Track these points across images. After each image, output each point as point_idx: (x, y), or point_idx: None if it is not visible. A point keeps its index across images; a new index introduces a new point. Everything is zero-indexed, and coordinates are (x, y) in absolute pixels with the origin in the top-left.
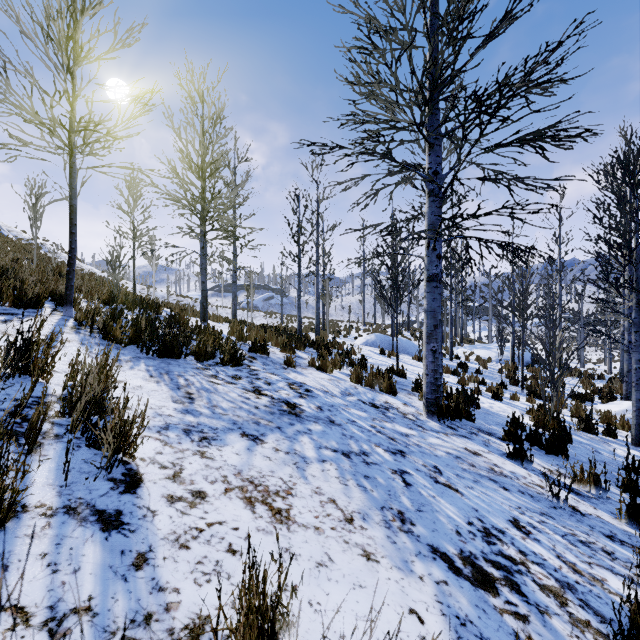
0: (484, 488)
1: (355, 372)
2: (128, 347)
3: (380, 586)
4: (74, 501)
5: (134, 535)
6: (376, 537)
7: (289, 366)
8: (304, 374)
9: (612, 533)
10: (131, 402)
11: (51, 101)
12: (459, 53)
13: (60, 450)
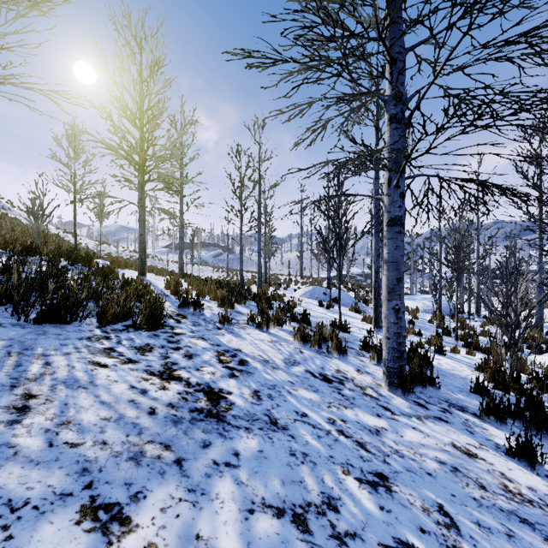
0: None
1: (299, 332)
2: None
3: None
4: None
5: None
6: None
7: (224, 325)
8: (241, 335)
9: None
10: None
11: None
12: None
13: None
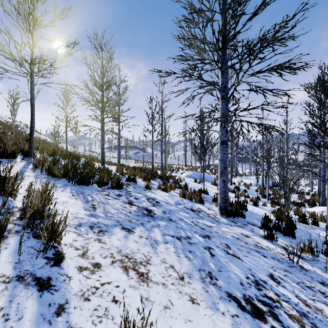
0: (253, 256)
1: (182, 192)
2: (61, 179)
3: (200, 320)
4: (23, 272)
5: (57, 293)
6: (197, 288)
7: (147, 189)
8: (155, 193)
9: (323, 281)
10: (61, 210)
11: (20, 47)
12: (238, 22)
13: (17, 240)
